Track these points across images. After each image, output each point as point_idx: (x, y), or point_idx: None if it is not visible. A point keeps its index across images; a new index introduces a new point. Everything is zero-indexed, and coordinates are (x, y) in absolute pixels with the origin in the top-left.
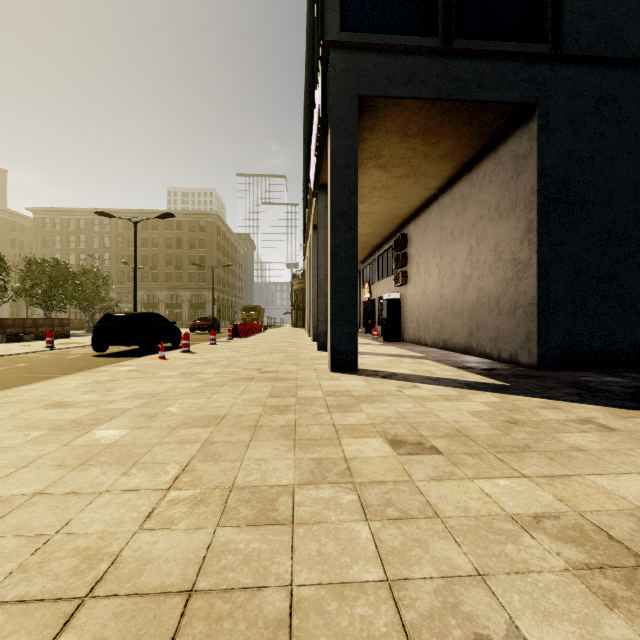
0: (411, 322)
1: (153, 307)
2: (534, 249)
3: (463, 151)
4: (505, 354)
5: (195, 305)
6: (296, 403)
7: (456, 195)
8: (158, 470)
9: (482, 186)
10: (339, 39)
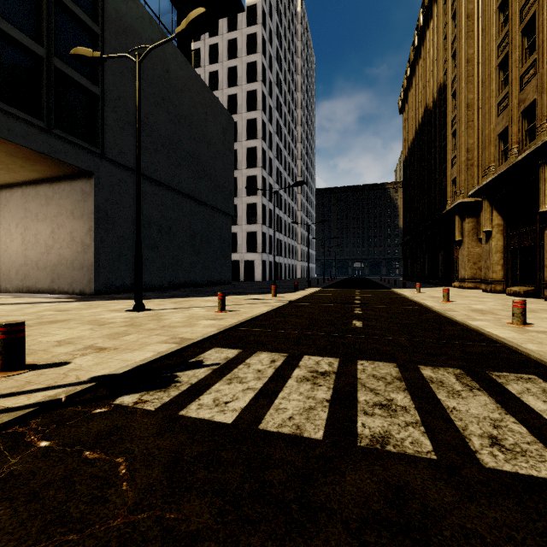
0: None
1: None
2: (93, 240)
3: (50, 173)
4: (77, 290)
5: None
6: None
7: (41, 192)
8: None
9: (62, 196)
10: None
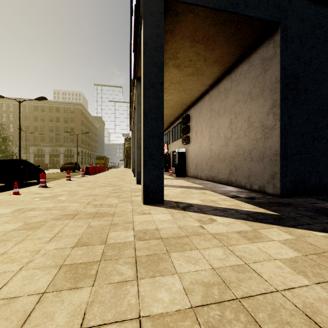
0: (192, 165)
1: (41, 156)
2: (278, 118)
3: (228, 58)
4: (255, 186)
5: (68, 155)
6: (101, 257)
7: (221, 89)
8: None
9: (239, 81)
10: None
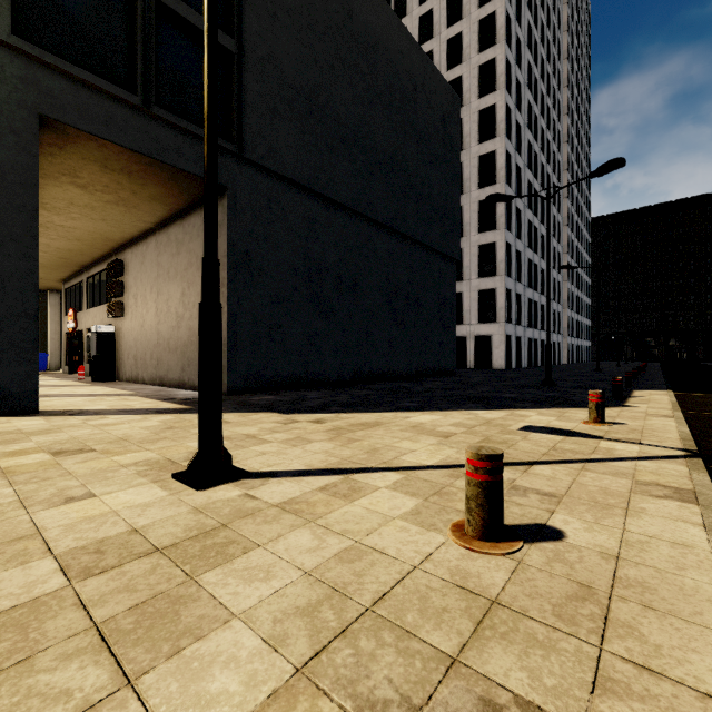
0: (128, 359)
1: None
2: (226, 301)
3: (174, 200)
4: None
5: None
6: None
7: (172, 236)
8: None
9: (192, 236)
10: (10, 41)
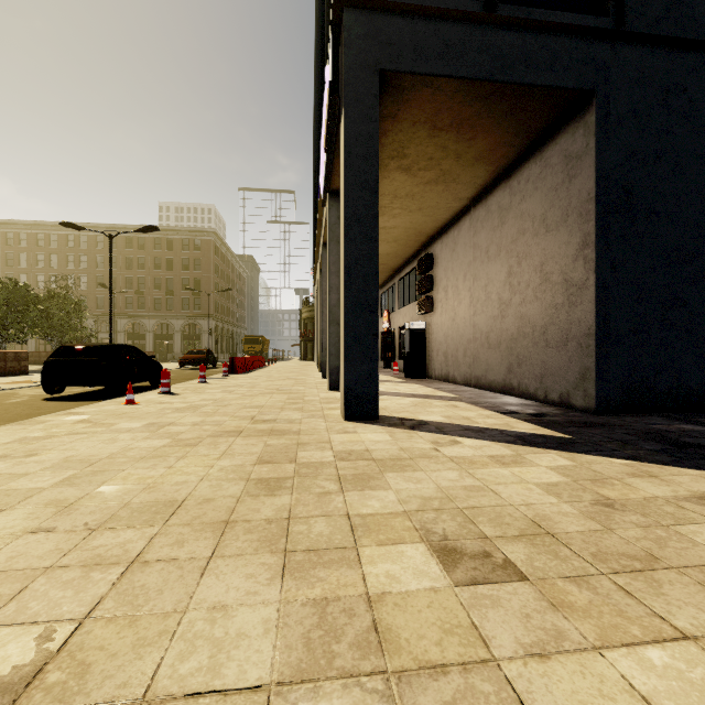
0: (437, 356)
1: (139, 338)
2: (591, 268)
3: (503, 151)
4: (554, 395)
5: (189, 336)
6: (294, 474)
7: (492, 206)
8: (11, 648)
9: (524, 194)
10: None
